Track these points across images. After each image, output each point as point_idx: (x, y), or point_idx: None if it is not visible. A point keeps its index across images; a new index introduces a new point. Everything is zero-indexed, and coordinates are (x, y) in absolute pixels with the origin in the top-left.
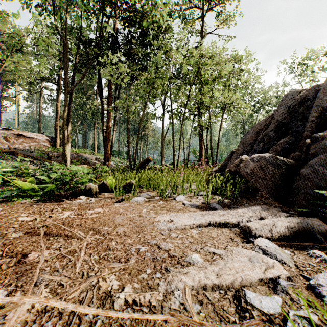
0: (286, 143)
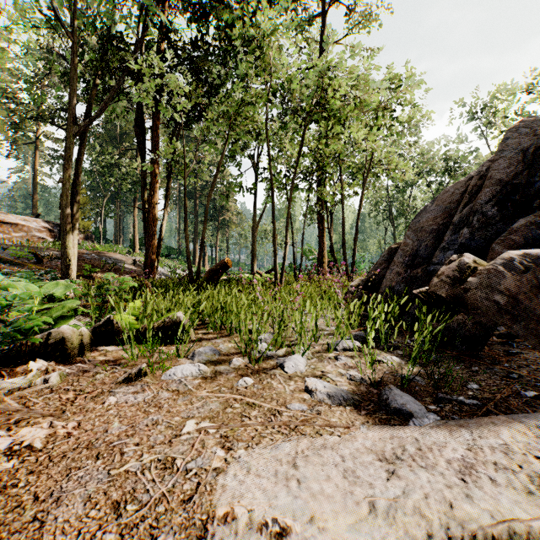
0: (534, 227)
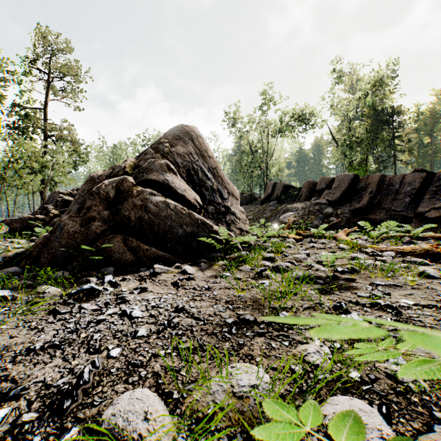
0: None
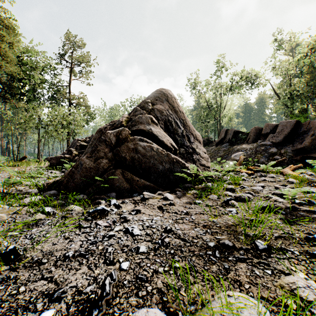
0: None
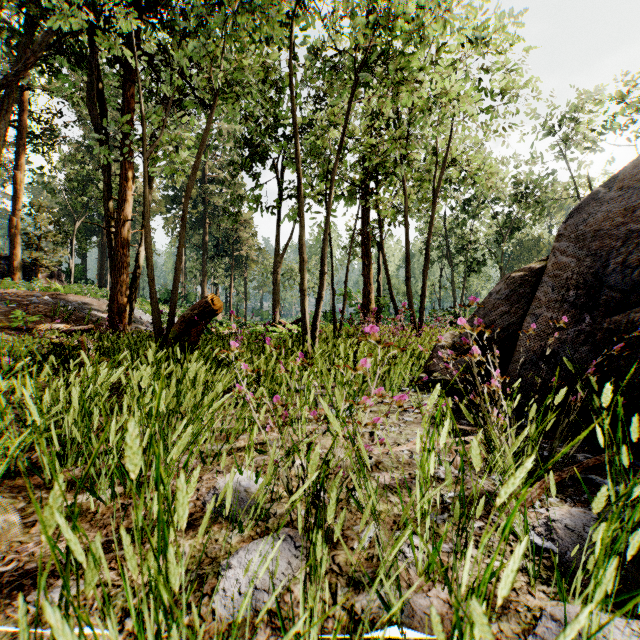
0: None
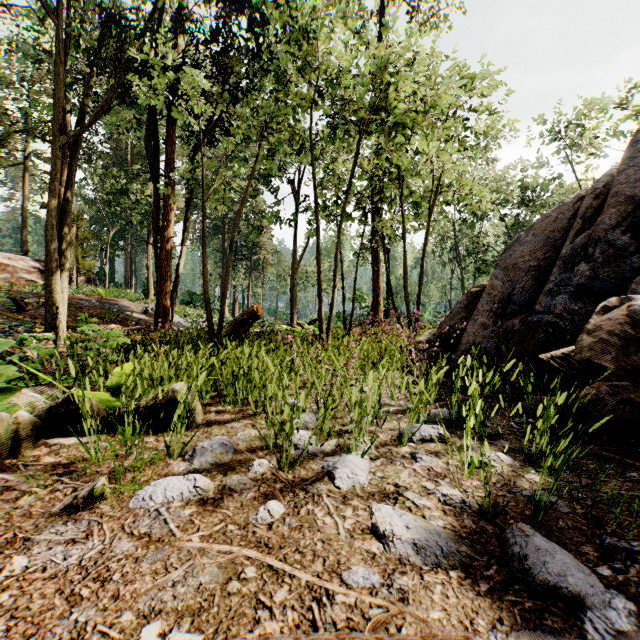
0: None
